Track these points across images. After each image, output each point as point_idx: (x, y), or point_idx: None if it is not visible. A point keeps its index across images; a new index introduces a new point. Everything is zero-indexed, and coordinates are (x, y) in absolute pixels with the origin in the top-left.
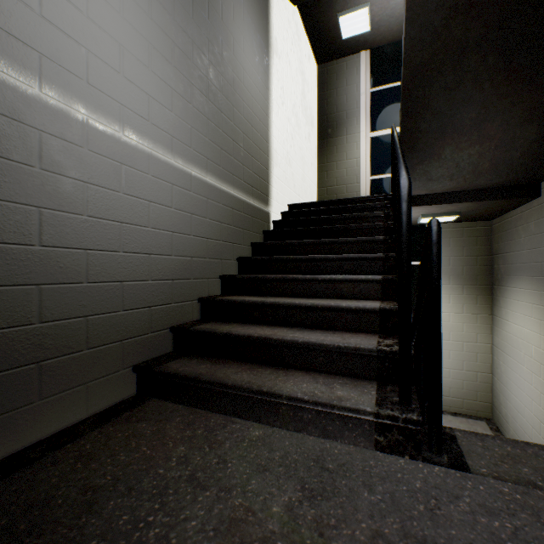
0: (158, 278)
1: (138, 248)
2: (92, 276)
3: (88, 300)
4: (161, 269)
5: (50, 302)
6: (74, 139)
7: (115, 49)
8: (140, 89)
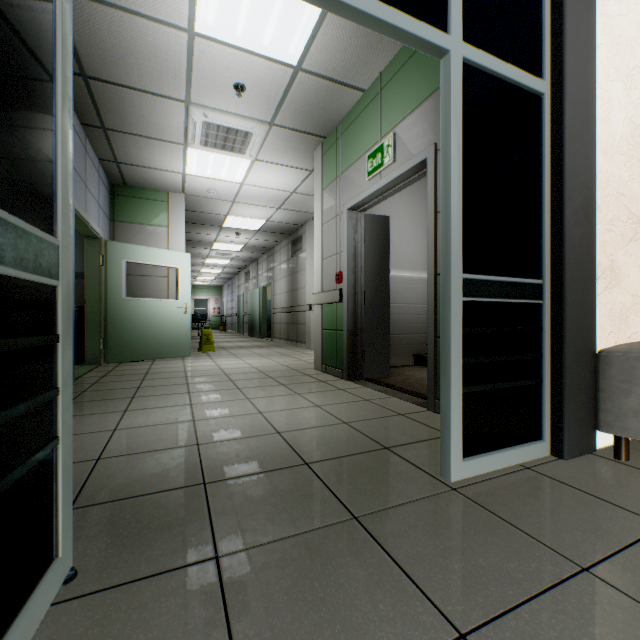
0: (421, 323)
1: (414, 312)
2: (401, 322)
3: (400, 330)
4: (422, 320)
5: (391, 329)
6: (396, 282)
7: (407, 247)
8: (415, 255)
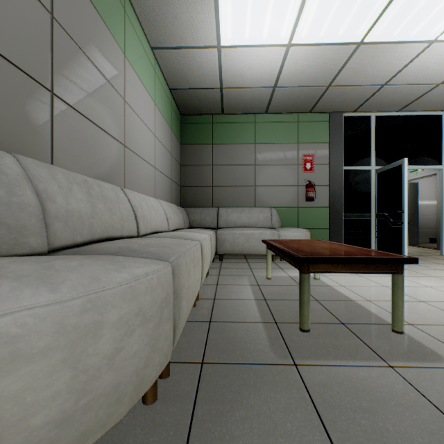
0: (433, 224)
1: (429, 219)
2: (421, 223)
3: (421, 227)
4: (434, 222)
5: None
6: (419, 206)
7: (425, 189)
8: (430, 193)
